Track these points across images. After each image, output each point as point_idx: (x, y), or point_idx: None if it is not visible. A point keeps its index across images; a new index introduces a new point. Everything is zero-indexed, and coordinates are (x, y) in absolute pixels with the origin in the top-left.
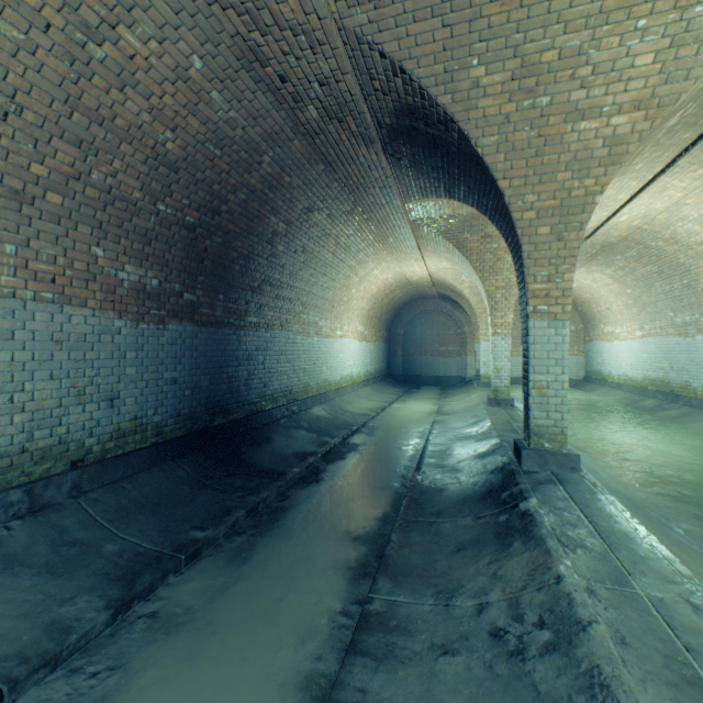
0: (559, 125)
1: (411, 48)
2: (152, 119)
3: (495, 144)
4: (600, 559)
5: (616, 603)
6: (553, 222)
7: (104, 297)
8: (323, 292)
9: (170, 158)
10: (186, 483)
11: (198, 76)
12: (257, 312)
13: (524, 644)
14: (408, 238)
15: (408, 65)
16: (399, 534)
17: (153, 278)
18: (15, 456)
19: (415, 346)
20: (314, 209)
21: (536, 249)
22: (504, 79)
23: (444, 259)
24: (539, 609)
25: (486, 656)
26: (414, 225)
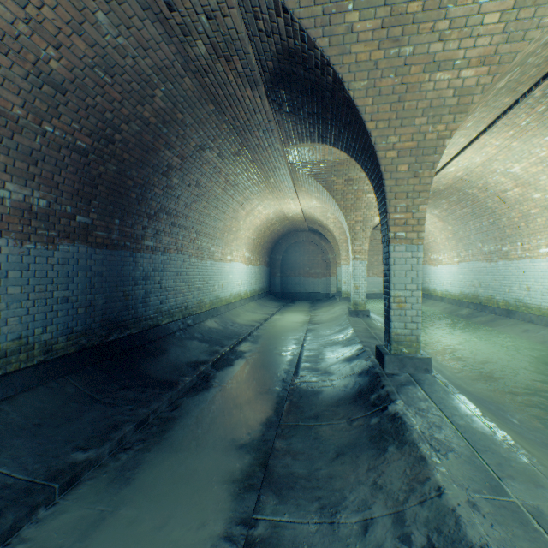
0: (419, 74)
1: None
2: (30, 31)
3: (365, 88)
4: (471, 464)
5: (500, 518)
6: (410, 161)
7: None
8: (215, 223)
9: (55, 78)
10: (74, 400)
11: None
12: (154, 237)
13: None
14: (286, 179)
15: (290, 3)
16: (282, 441)
17: (40, 198)
18: None
19: (291, 269)
20: (206, 147)
21: (397, 184)
22: (375, 26)
23: (314, 199)
24: (426, 528)
25: None
26: (292, 168)
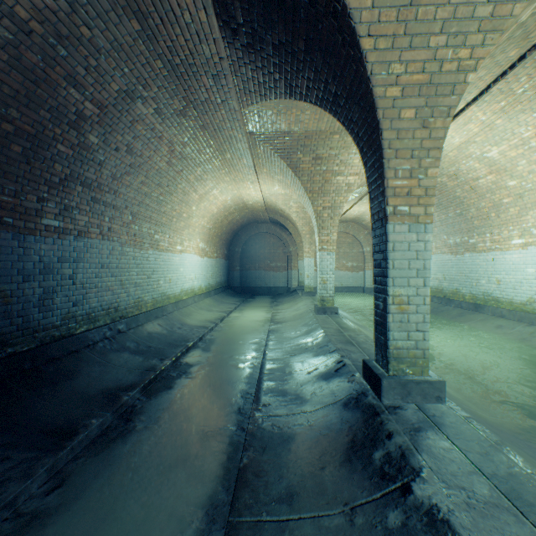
0: None
1: None
2: None
3: None
4: None
5: None
6: (419, 103)
7: None
8: (159, 204)
9: None
10: None
11: None
12: (60, 214)
13: None
14: (245, 155)
15: None
16: None
17: None
18: None
19: (251, 262)
20: (136, 95)
21: (398, 137)
22: None
23: (277, 182)
24: None
25: None
26: (251, 140)
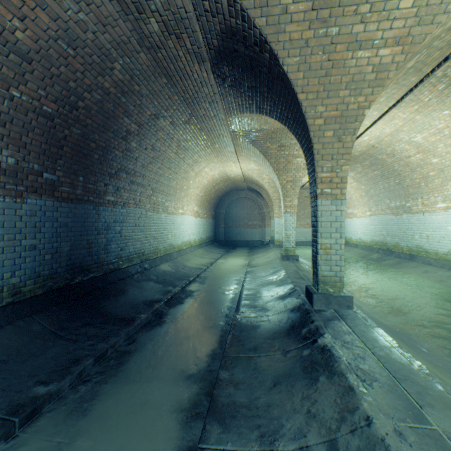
0: (343, 52)
1: None
2: None
3: (297, 64)
4: (394, 393)
5: (425, 446)
6: (335, 128)
7: None
8: (169, 181)
9: (21, 48)
10: (40, 337)
11: None
12: (115, 193)
13: None
14: (229, 145)
15: None
16: (225, 371)
17: (9, 156)
18: None
19: (233, 221)
20: (160, 116)
21: (323, 148)
22: (306, 8)
23: (252, 162)
24: None
25: None
26: (233, 135)
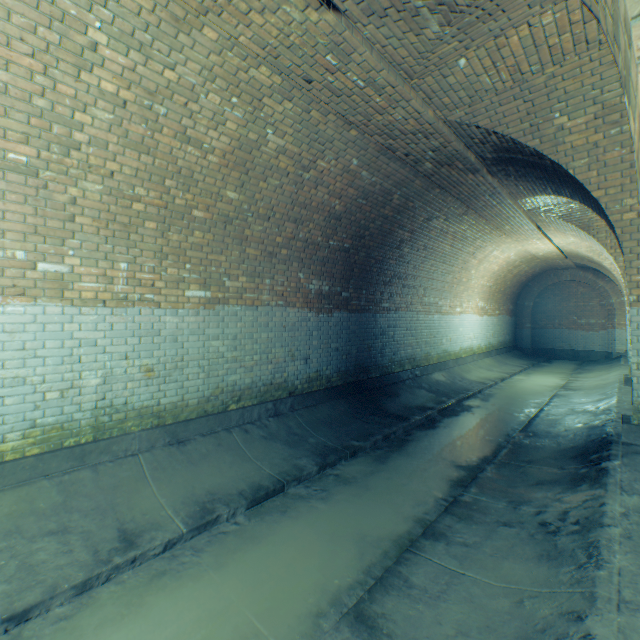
0: None
1: (499, 119)
2: (329, 197)
3: (586, 164)
4: None
5: None
6: None
7: (303, 300)
8: (442, 277)
9: (337, 214)
10: (345, 414)
11: (354, 167)
12: (388, 299)
13: (559, 529)
14: (524, 224)
15: (498, 129)
16: (491, 468)
17: (325, 286)
18: (268, 386)
19: (546, 318)
20: (432, 218)
21: (638, 245)
22: (587, 120)
23: (570, 236)
24: (578, 516)
25: (531, 531)
26: (530, 213)
